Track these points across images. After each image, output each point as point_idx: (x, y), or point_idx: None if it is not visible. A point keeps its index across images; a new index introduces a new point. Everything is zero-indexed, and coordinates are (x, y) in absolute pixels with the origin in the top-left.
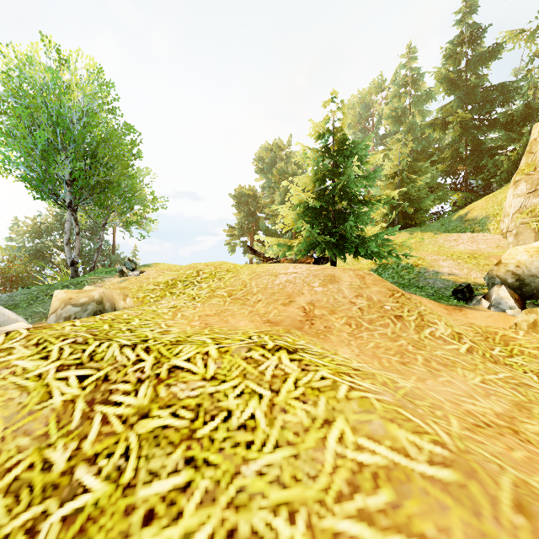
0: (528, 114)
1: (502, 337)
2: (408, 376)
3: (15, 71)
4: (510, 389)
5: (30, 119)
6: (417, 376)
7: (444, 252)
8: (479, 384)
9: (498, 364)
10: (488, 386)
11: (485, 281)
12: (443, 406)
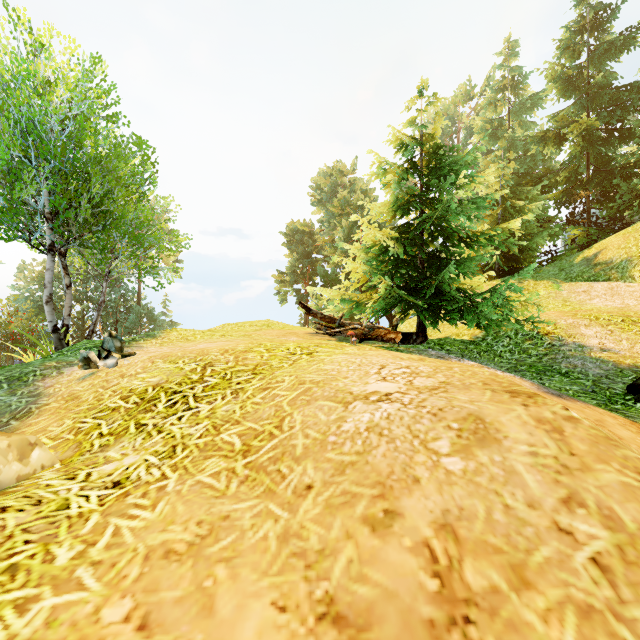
0: None
1: None
2: None
3: None
4: None
5: None
6: None
7: (582, 312)
8: None
9: None
10: None
11: None
12: None
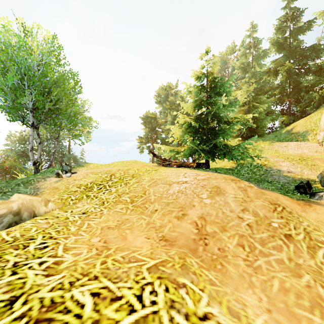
0: None
1: None
2: None
3: None
4: None
5: (5, 67)
6: None
7: (281, 155)
8: None
9: None
10: None
11: (318, 179)
12: None
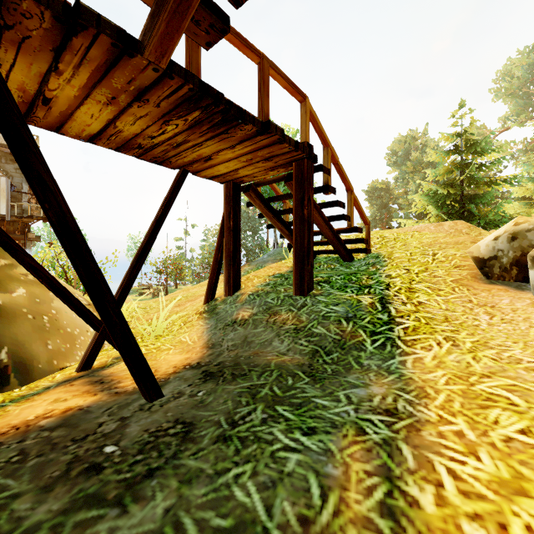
0: None
1: None
2: None
3: None
4: None
5: None
6: None
7: None
8: None
9: None
10: None
11: None
12: None
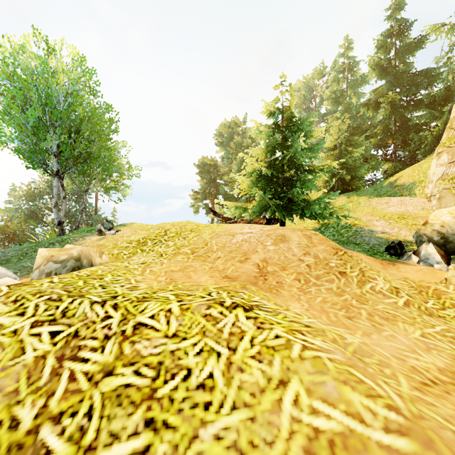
0: (448, 96)
1: (434, 291)
2: (355, 330)
3: (10, 58)
4: (448, 343)
5: (23, 99)
6: (362, 331)
7: (377, 213)
8: (420, 338)
9: (433, 316)
10: (428, 340)
11: (414, 239)
12: (390, 363)
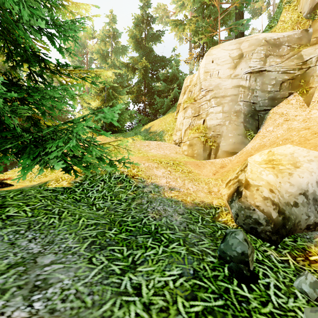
0: (173, 79)
1: None
2: None
3: None
4: None
5: None
6: None
7: (151, 157)
8: None
9: None
10: None
11: (232, 210)
12: None
